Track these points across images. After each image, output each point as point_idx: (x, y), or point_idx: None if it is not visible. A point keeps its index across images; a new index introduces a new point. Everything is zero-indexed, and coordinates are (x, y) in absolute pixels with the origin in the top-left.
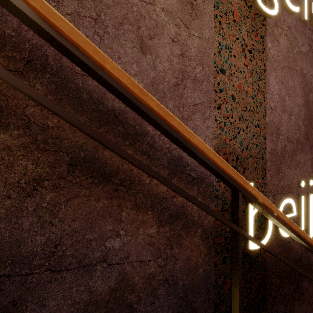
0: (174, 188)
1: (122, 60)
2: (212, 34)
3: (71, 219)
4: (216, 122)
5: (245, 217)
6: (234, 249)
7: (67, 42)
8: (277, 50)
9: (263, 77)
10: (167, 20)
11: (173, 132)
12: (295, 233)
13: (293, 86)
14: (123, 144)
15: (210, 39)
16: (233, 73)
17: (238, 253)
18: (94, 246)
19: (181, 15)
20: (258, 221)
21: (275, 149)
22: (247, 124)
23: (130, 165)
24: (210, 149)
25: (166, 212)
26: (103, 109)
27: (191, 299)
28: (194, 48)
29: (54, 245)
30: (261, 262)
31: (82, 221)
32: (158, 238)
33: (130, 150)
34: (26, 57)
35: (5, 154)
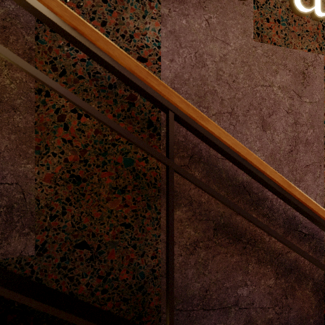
0: (308, 258)
1: (249, 140)
2: (322, 95)
3: (215, 271)
4: None
5: None
6: None
7: (240, 159)
8: None
9: None
10: (282, 95)
11: (308, 210)
12: None
13: None
14: (249, 209)
15: (320, 101)
16: None
17: None
18: (229, 292)
19: (294, 87)
20: None
21: None
22: None
23: (254, 226)
24: None
25: (282, 266)
26: (235, 183)
27: None
28: (305, 114)
29: (205, 290)
30: None
31: (222, 272)
32: (275, 288)
33: (254, 214)
34: (189, 154)
35: (178, 225)
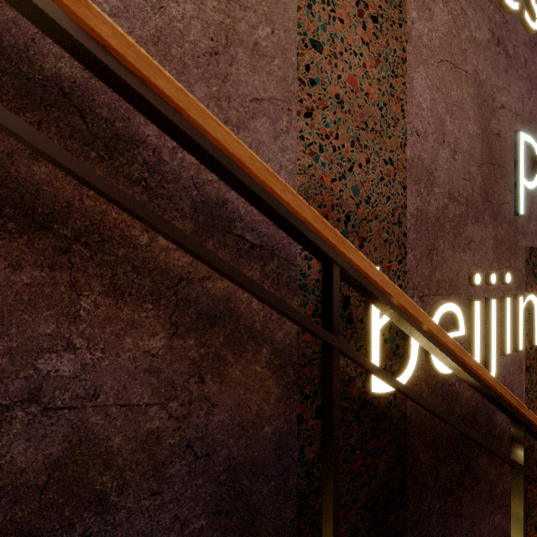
0: (170, 233)
1: None
2: None
3: None
4: (302, 141)
5: (364, 332)
6: (326, 381)
7: None
8: (428, 27)
9: (402, 72)
10: None
11: (168, 111)
12: (454, 358)
13: (460, 100)
14: (84, 156)
15: None
16: (338, 52)
17: (331, 387)
18: (5, 367)
19: None
20: (391, 341)
21: (424, 210)
22: (368, 156)
23: (100, 202)
24: (257, 160)
25: (189, 309)
26: (30, 74)
27: (247, 486)
28: None
29: None
30: (397, 420)
31: None
32: (169, 360)
33: (101, 170)
34: None
35: None
